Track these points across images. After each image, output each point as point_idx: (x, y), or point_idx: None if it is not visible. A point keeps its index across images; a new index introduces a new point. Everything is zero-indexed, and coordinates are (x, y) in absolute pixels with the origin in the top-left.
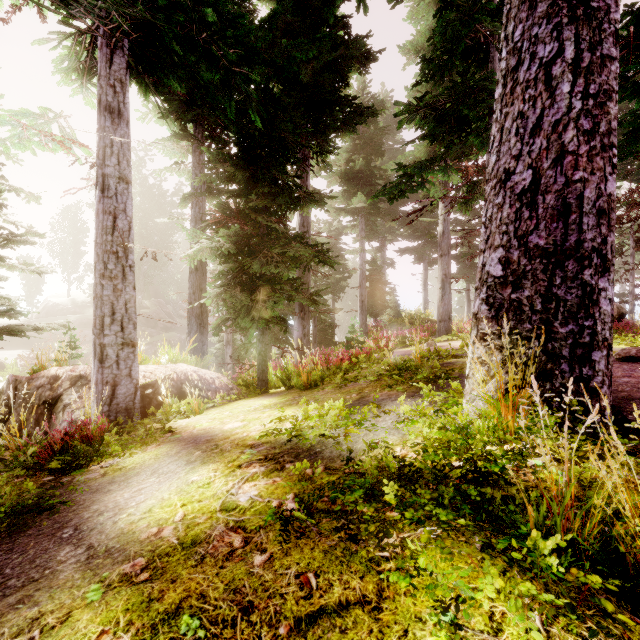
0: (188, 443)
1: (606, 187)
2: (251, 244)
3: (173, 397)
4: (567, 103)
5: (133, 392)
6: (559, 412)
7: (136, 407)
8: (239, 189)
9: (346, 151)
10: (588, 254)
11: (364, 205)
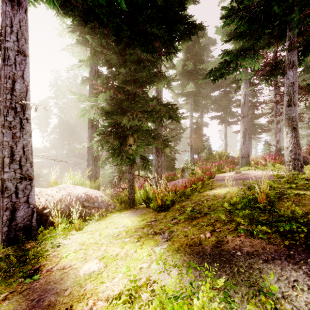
0: (28, 307)
1: None
2: (123, 107)
3: (62, 216)
4: None
5: (30, 214)
6: None
7: (33, 225)
8: (115, 70)
9: (182, 61)
10: None
11: (193, 89)
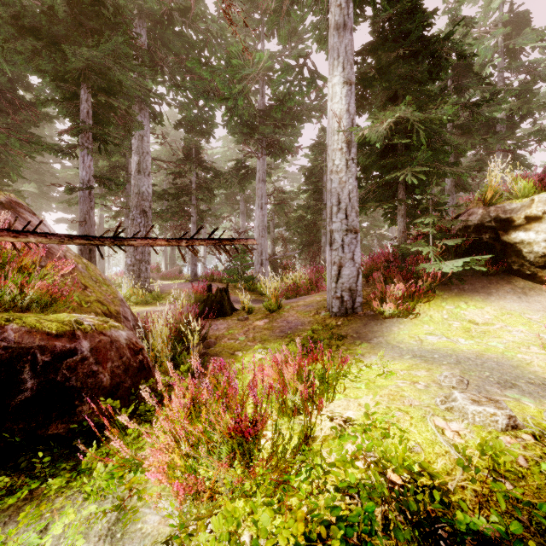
0: None
1: (150, 249)
2: None
3: None
4: (143, 232)
5: None
6: (141, 291)
7: None
8: None
9: None
10: (146, 261)
11: (36, 191)
